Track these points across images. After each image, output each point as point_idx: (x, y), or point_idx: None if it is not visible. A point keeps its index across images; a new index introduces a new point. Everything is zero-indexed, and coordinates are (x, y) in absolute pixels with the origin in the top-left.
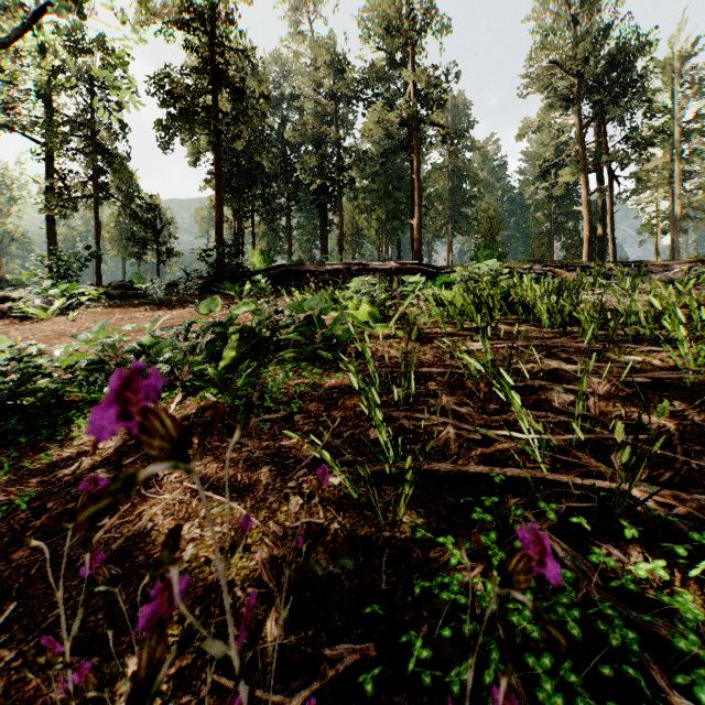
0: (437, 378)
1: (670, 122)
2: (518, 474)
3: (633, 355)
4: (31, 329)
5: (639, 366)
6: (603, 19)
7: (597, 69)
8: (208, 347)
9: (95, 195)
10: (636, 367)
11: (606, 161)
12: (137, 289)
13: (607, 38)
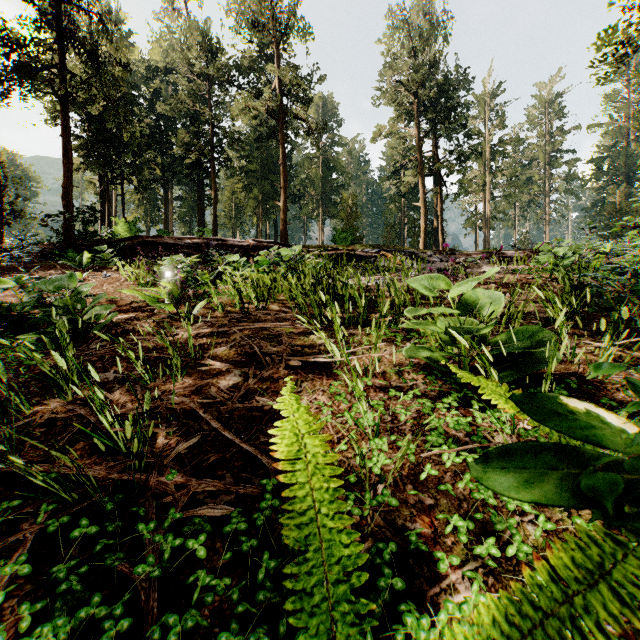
0: (150, 362)
1: (484, 144)
2: (68, 471)
3: (333, 337)
4: None
5: (323, 348)
6: (434, 54)
7: (430, 94)
8: None
9: None
10: (321, 349)
11: (436, 168)
12: None
13: (438, 69)
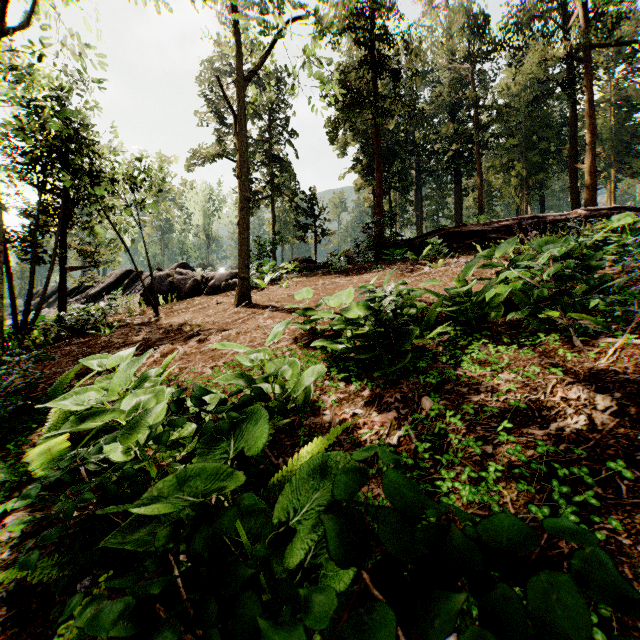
0: None
1: None
2: None
3: None
4: (264, 295)
5: None
6: None
7: None
8: (511, 293)
9: (273, 194)
10: None
11: None
12: (315, 262)
13: None
